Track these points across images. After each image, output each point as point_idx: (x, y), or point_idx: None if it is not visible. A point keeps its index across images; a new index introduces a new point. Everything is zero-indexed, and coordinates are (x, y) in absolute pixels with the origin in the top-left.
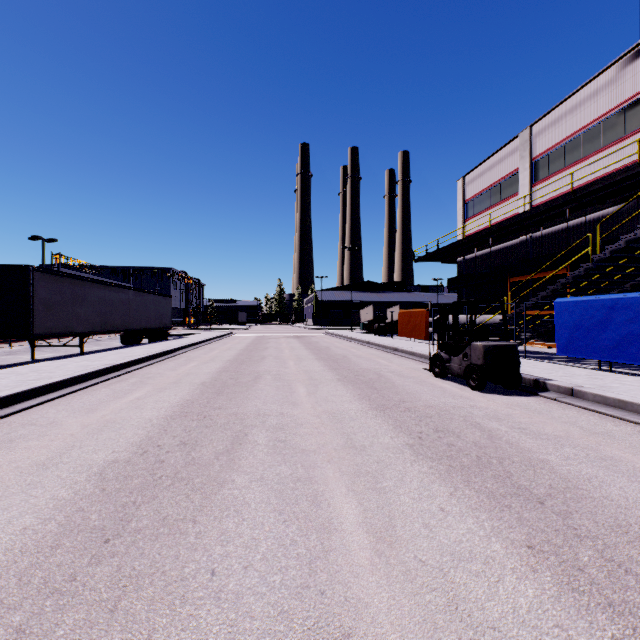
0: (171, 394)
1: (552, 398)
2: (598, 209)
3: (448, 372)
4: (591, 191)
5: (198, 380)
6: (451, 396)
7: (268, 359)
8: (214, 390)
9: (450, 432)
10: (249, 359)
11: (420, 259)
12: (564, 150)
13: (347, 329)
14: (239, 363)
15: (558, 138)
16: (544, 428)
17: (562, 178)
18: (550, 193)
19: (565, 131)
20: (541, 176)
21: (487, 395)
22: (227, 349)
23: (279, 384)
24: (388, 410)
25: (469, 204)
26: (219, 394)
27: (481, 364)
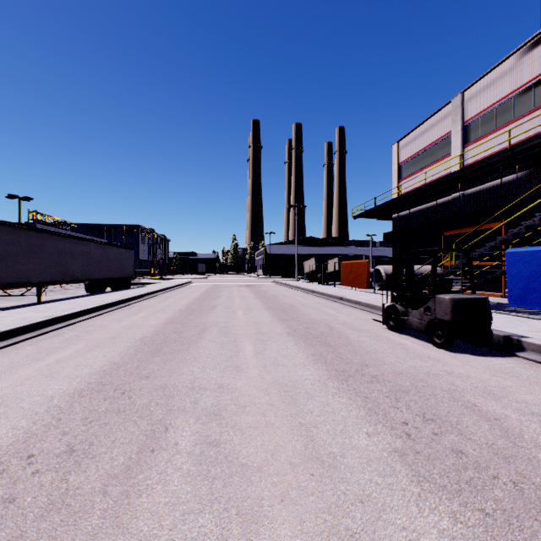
0: (100, 354)
1: (536, 360)
2: (530, 166)
3: (405, 326)
4: (529, 147)
5: (139, 334)
6: (417, 357)
7: (218, 308)
8: (151, 348)
9: (445, 422)
10: (199, 308)
11: (358, 216)
12: (495, 113)
13: (292, 278)
14: (188, 313)
15: (489, 102)
16: None
17: (493, 139)
18: (481, 153)
19: (496, 95)
20: (472, 138)
21: (457, 355)
22: (181, 298)
23: (224, 340)
24: (351, 380)
25: (403, 166)
26: (154, 354)
27: (449, 320)
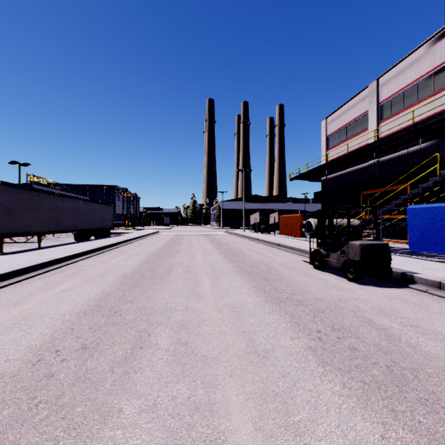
0: (94, 286)
1: (423, 290)
2: (430, 139)
3: (327, 265)
4: (428, 124)
5: (121, 272)
6: (334, 288)
7: (181, 253)
8: (132, 282)
9: (347, 331)
10: (167, 253)
11: (294, 178)
12: (403, 96)
13: (241, 229)
14: (158, 256)
15: (398, 87)
16: (435, 325)
17: (402, 117)
18: (392, 128)
19: (404, 82)
20: (385, 116)
21: (364, 287)
22: (152, 244)
23: (187, 276)
24: (283, 303)
25: (330, 138)
26: (135, 286)
27: (358, 260)
